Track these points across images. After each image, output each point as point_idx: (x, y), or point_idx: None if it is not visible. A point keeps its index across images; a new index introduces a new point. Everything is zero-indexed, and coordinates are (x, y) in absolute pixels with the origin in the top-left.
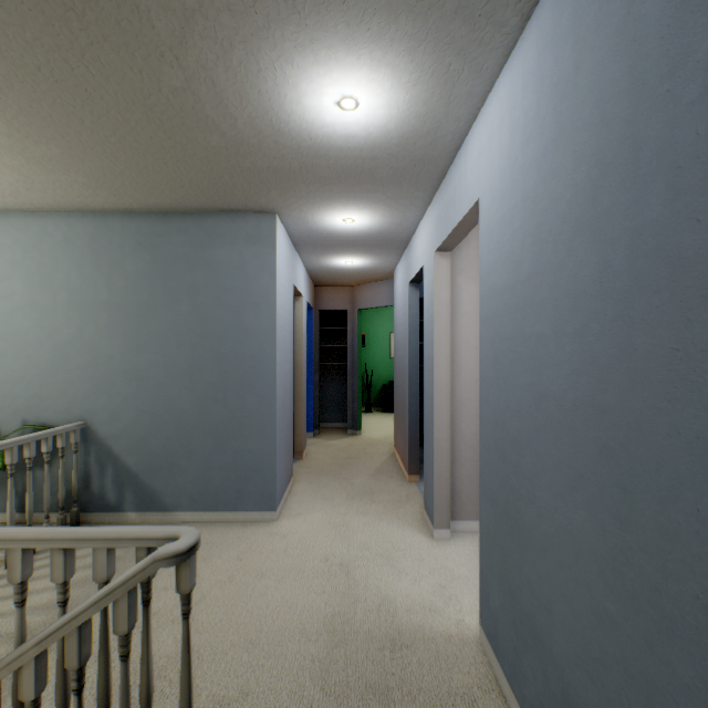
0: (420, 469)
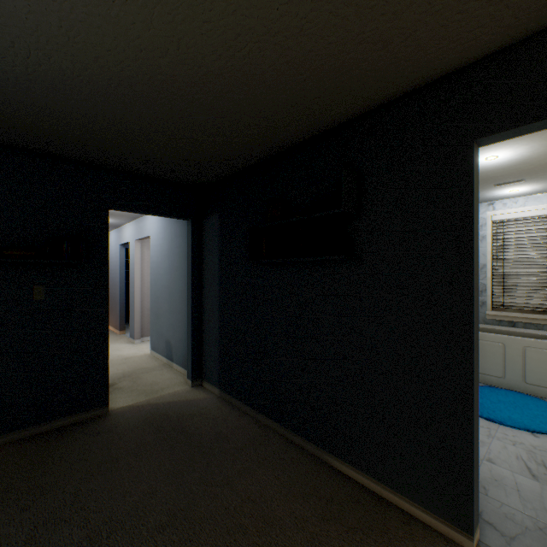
0: (125, 330)
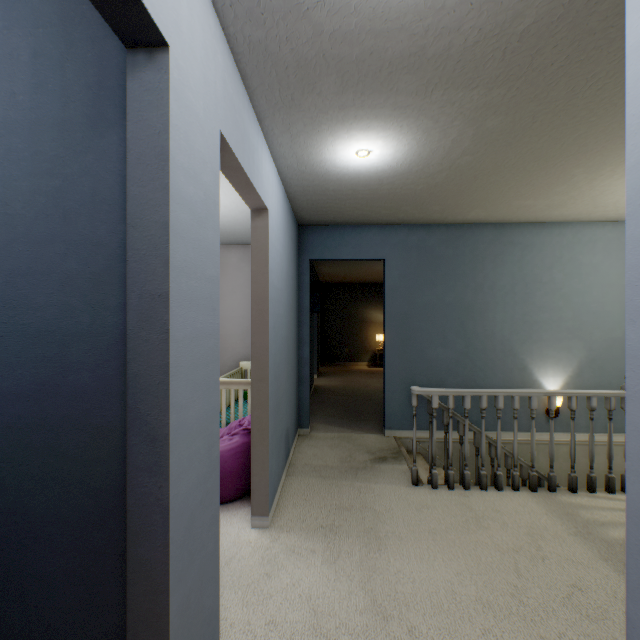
0: None
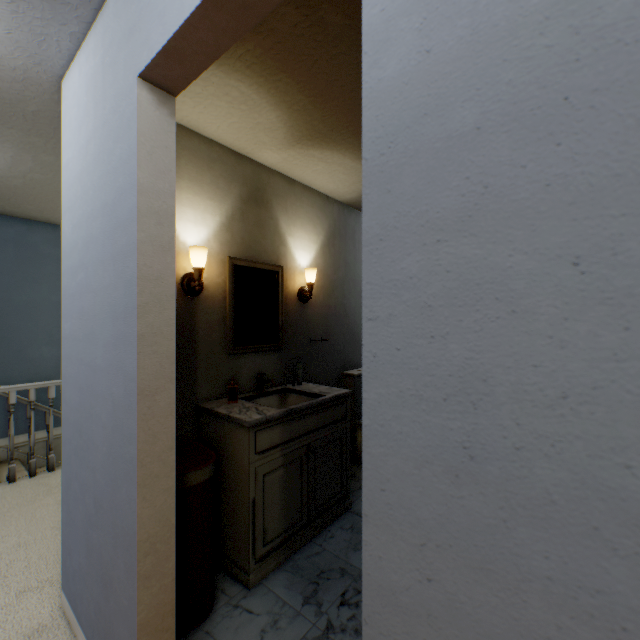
0: None
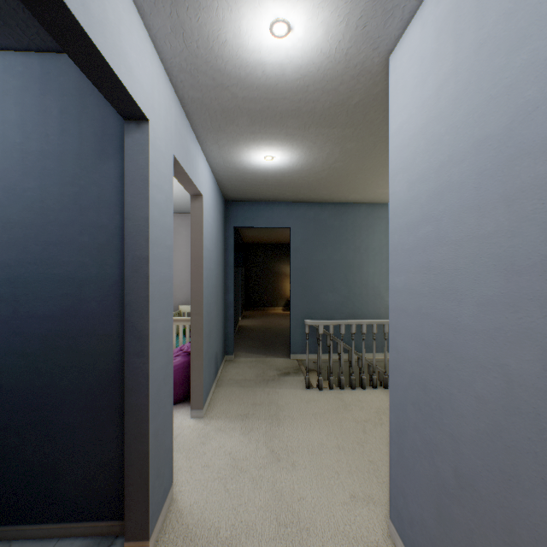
0: None
